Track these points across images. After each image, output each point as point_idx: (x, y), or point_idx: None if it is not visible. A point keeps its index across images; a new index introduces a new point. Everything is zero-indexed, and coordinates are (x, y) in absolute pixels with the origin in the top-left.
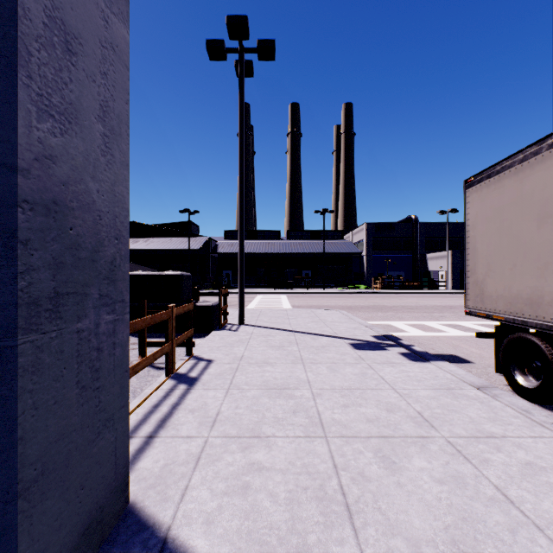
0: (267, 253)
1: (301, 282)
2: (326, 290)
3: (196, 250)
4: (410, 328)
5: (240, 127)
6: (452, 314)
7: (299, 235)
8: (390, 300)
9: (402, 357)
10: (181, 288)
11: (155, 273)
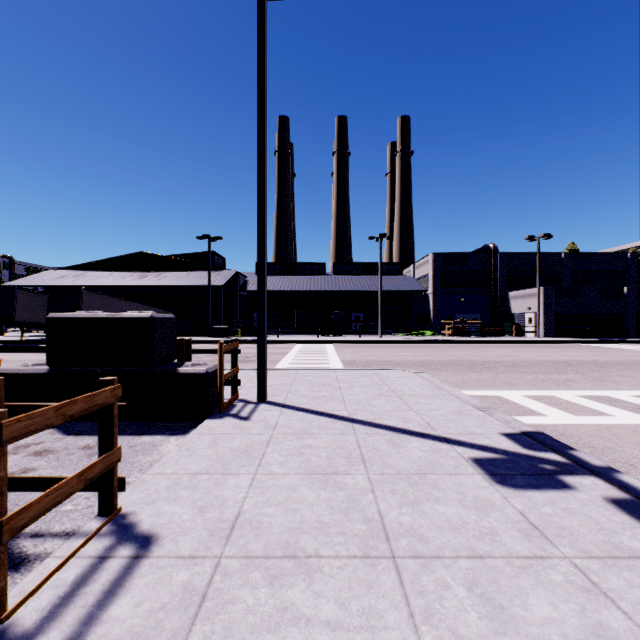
0: (309, 291)
1: (351, 328)
2: (383, 338)
3: (219, 286)
4: (542, 406)
5: (259, 67)
6: (581, 377)
7: (348, 269)
8: (472, 351)
9: (633, 522)
10: (151, 341)
11: (105, 315)
